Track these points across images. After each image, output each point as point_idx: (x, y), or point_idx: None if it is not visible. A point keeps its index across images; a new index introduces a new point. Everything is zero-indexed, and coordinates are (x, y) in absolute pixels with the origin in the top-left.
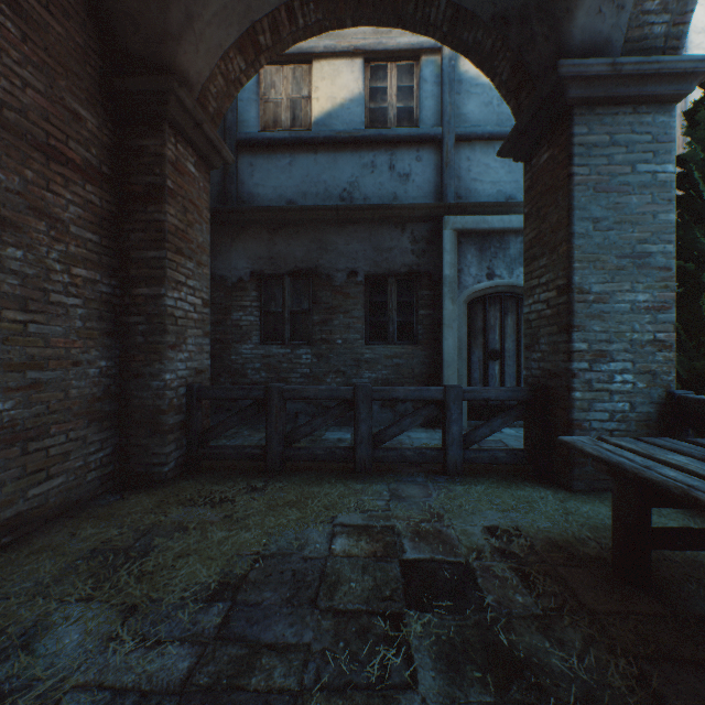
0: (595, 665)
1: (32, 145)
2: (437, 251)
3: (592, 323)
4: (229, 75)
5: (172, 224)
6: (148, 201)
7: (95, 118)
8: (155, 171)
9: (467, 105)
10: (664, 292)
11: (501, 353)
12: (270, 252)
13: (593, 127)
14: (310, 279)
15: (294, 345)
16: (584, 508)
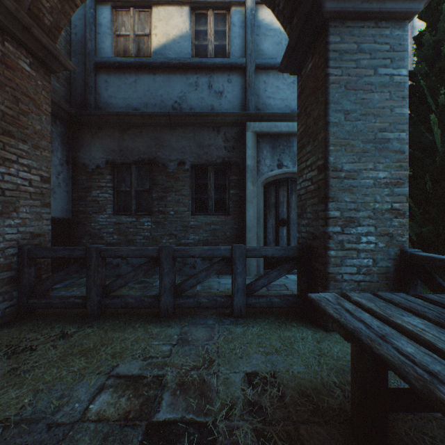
0: None
1: None
2: (243, 148)
3: (343, 195)
4: None
5: None
6: None
7: None
8: None
9: (264, 43)
10: (399, 170)
11: (288, 221)
12: (120, 147)
13: (344, 37)
14: (150, 167)
15: (139, 215)
16: (335, 348)
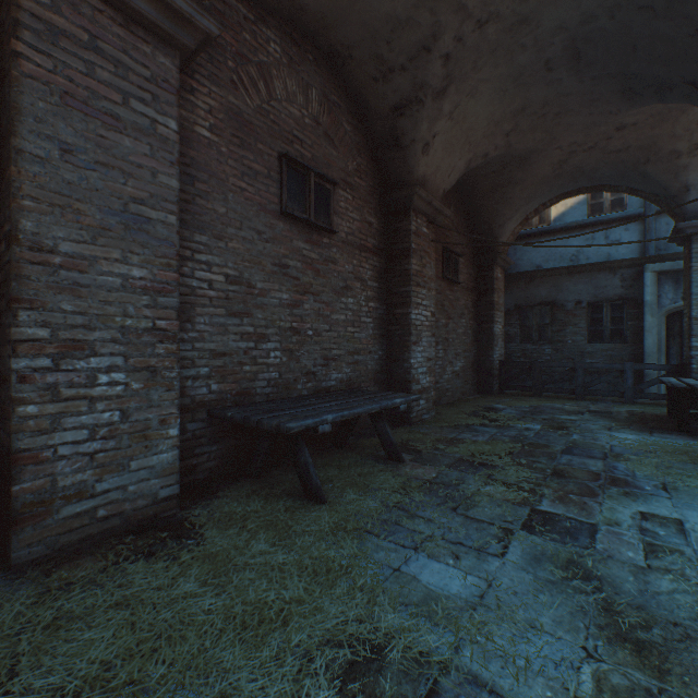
0: (633, 419)
1: (465, 290)
2: (641, 285)
3: None
4: (514, 233)
5: (495, 301)
6: (487, 294)
7: (472, 271)
8: (490, 283)
9: None
10: None
11: None
12: (525, 294)
13: None
14: (550, 307)
15: (540, 344)
16: None
